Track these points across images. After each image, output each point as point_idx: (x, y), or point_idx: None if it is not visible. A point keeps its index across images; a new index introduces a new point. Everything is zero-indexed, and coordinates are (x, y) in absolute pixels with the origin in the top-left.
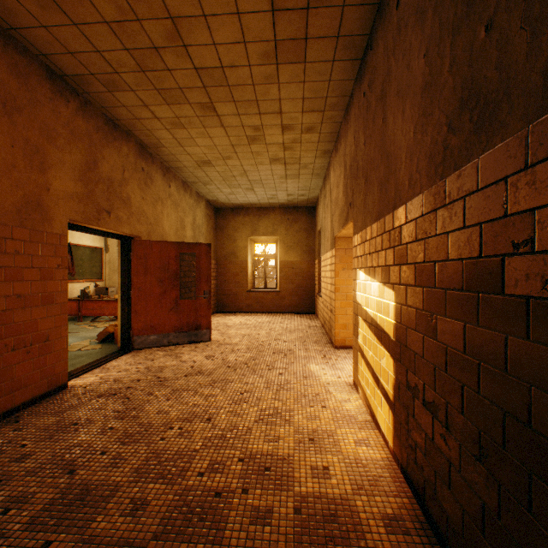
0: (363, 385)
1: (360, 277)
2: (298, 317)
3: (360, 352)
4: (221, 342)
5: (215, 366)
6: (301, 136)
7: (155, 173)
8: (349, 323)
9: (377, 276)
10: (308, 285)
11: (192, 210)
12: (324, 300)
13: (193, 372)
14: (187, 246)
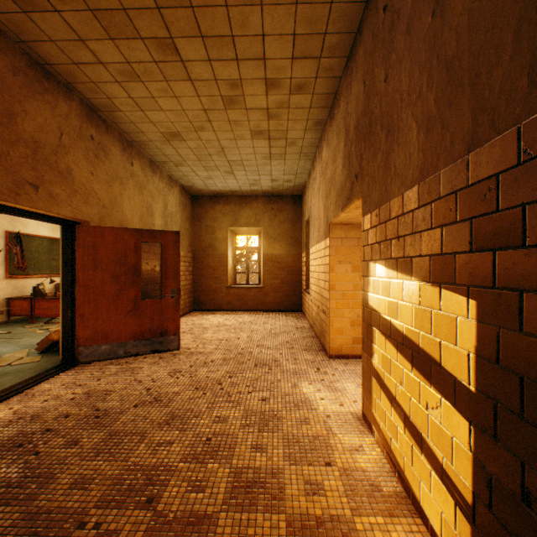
0: (383, 429)
1: (377, 273)
2: (283, 315)
3: (375, 378)
4: (192, 350)
5: (179, 387)
6: (290, 98)
7: (111, 145)
8: (347, 327)
9: (417, 271)
10: (294, 280)
11: (162, 195)
12: (313, 298)
13: (147, 400)
14: (150, 234)
